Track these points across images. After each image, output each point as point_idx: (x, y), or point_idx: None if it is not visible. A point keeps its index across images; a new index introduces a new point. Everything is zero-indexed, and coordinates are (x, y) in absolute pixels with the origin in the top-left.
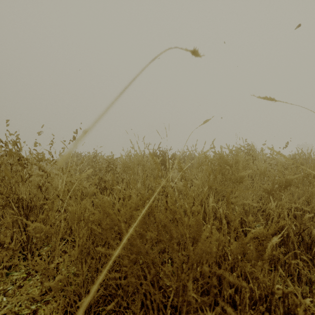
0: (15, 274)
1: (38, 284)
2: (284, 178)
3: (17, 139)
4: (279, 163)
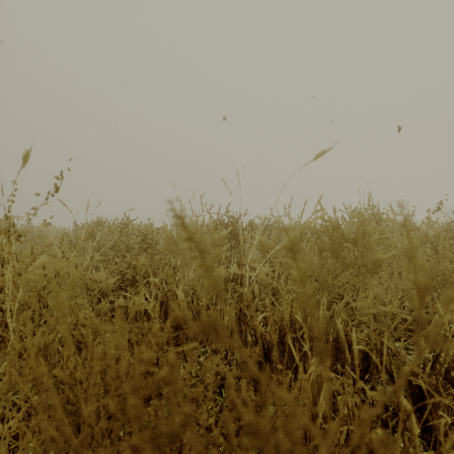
0: None
1: None
2: (453, 266)
3: None
4: (441, 237)
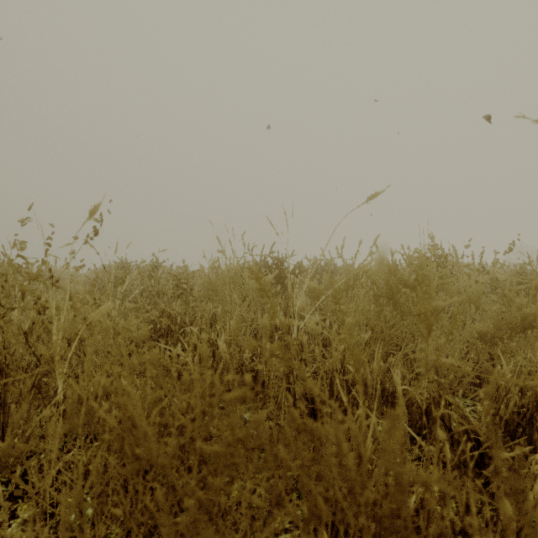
0: None
1: None
2: (520, 313)
3: None
4: (508, 282)
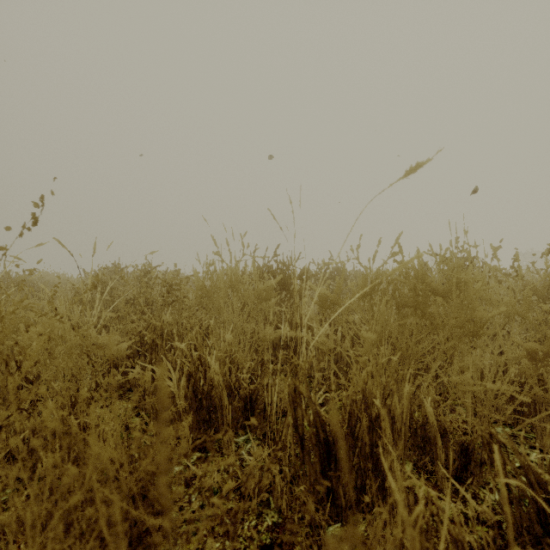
0: None
1: None
2: None
3: None
4: None
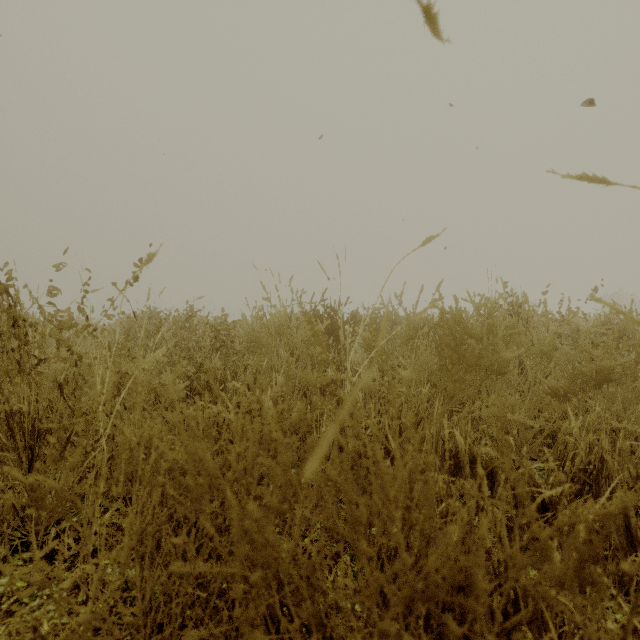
0: (3, 582)
1: (50, 606)
2: (595, 366)
3: (9, 280)
4: (583, 332)
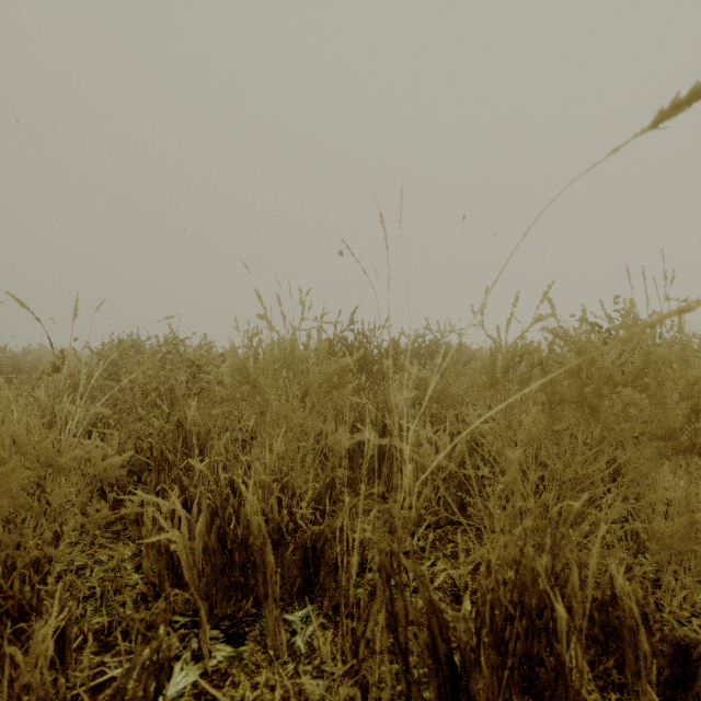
0: None
1: None
2: None
3: None
4: None
